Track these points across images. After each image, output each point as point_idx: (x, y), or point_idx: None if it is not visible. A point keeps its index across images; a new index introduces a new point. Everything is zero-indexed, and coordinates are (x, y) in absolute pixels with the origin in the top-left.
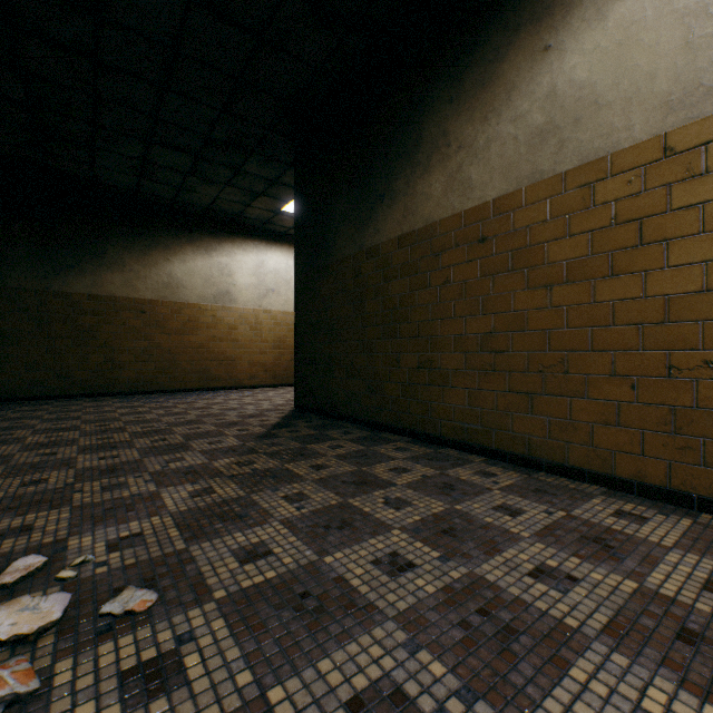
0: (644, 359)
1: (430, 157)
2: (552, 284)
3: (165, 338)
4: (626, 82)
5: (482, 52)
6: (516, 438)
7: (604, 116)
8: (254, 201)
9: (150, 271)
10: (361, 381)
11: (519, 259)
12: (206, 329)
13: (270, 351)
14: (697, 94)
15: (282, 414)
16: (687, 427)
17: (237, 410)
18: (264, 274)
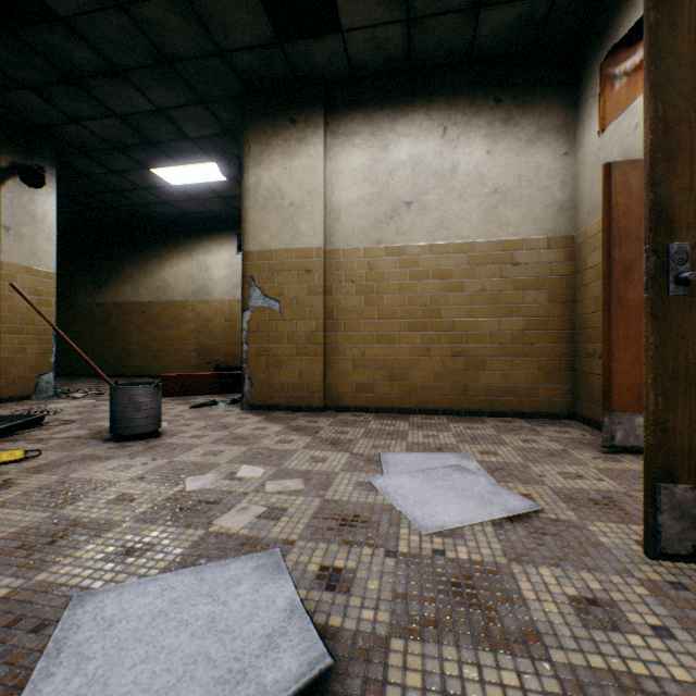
0: (180, 348)
1: (127, 279)
2: (163, 329)
3: None
4: (177, 286)
5: (145, 256)
6: (154, 370)
7: (173, 291)
8: None
9: None
10: (94, 358)
11: (155, 320)
12: None
13: None
14: (188, 295)
15: None
16: (186, 362)
17: None
18: None
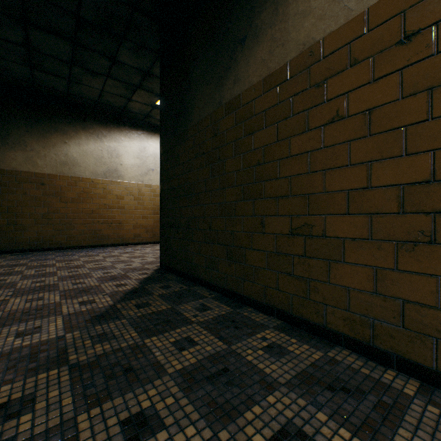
0: None
1: None
2: None
3: (62, 205)
4: None
5: None
6: None
7: None
8: (133, 94)
9: (49, 151)
10: (219, 246)
11: None
12: (98, 198)
13: (150, 216)
14: None
15: (144, 276)
16: None
17: (105, 269)
18: (146, 157)
